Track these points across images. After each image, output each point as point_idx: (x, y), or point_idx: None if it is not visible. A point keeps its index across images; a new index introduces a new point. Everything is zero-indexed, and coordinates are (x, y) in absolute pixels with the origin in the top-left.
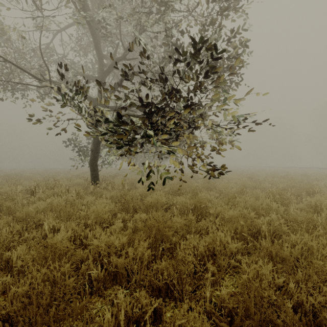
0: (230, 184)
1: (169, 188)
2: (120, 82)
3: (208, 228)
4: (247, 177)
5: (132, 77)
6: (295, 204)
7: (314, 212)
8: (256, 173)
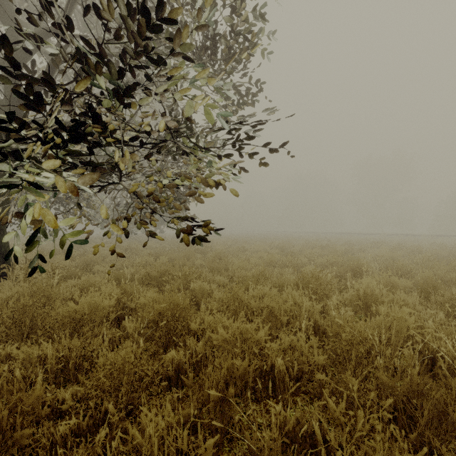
0: (251, 261)
1: (146, 272)
2: (34, 65)
3: (179, 366)
4: (279, 248)
5: (60, 59)
6: (337, 294)
7: (363, 306)
8: (292, 241)
